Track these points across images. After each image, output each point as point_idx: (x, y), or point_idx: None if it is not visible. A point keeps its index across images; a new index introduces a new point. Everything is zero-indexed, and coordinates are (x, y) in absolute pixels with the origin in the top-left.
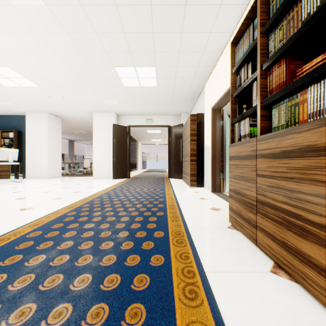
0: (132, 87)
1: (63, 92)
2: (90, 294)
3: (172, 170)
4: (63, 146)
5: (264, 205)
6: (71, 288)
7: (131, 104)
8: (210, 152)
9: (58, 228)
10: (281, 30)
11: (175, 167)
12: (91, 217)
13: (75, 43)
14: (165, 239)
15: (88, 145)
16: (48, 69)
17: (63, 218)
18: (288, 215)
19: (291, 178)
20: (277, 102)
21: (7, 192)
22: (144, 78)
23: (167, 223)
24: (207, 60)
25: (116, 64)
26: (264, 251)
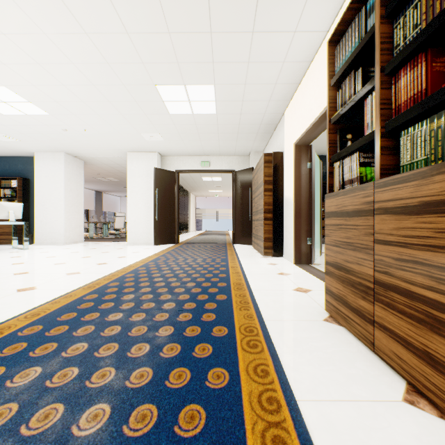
0: (181, 116)
1: (85, 123)
2: (104, 444)
3: (237, 233)
4: (88, 199)
5: (387, 289)
6: (74, 431)
7: (180, 140)
8: (292, 206)
9: (68, 320)
10: (417, 8)
11: (242, 229)
12: (120, 303)
13: (99, 49)
14: (230, 340)
15: (121, 198)
16: (61, 89)
17: (78, 304)
18: (436, 309)
19: (441, 247)
20: (410, 124)
21: (4, 264)
22: (198, 102)
23: (232, 312)
24: (289, 75)
25: (158, 82)
26: (388, 362)
